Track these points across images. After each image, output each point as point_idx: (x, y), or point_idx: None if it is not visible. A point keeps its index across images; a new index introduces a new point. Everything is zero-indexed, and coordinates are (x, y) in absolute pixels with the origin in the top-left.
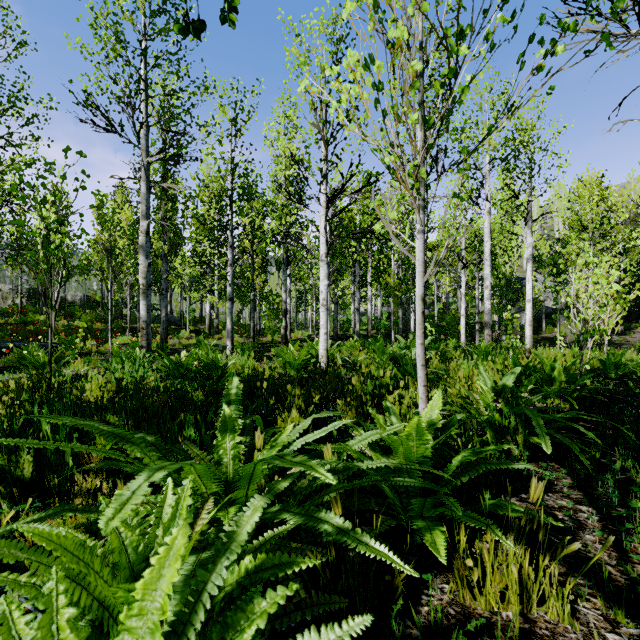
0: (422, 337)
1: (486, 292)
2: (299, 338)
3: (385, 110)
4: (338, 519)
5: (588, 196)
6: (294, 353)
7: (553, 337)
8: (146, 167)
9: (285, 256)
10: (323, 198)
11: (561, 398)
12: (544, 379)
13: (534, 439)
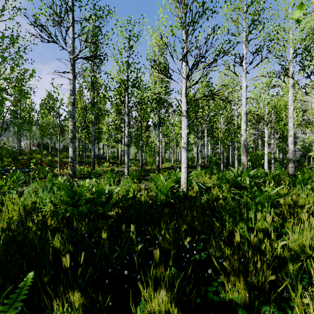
0: None
1: (290, 139)
2: (166, 167)
3: None
4: None
5: None
6: (163, 181)
7: None
8: (72, 63)
9: (158, 121)
10: (184, 72)
11: None
12: None
13: None
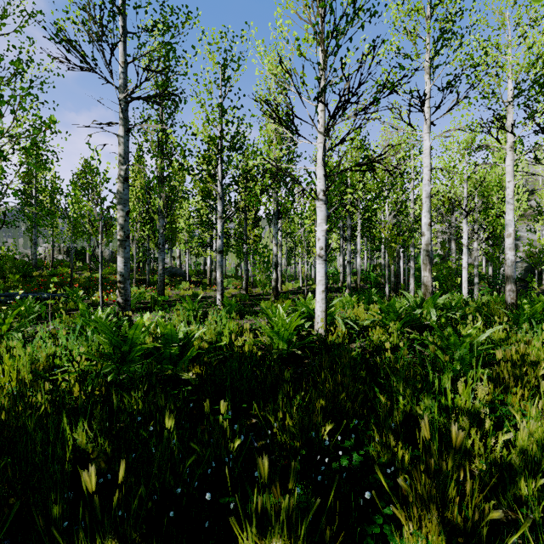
0: None
1: (508, 241)
2: (290, 290)
3: None
4: None
5: None
6: (284, 317)
7: None
8: (123, 107)
9: (276, 209)
10: (320, 122)
11: None
12: None
13: None
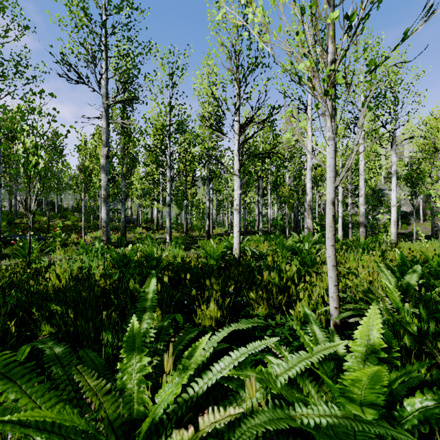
0: (333, 239)
1: (361, 199)
2: (218, 233)
3: (303, 8)
4: None
5: None
6: (214, 247)
7: (407, 233)
8: (106, 108)
9: (208, 174)
10: (236, 127)
11: None
12: (429, 273)
13: None
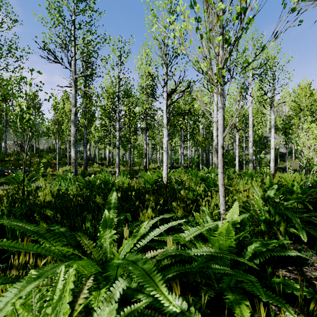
0: (222, 168)
1: (250, 144)
2: (153, 167)
3: (202, 34)
4: (176, 301)
5: (304, 93)
6: (150, 176)
7: (283, 167)
8: (74, 80)
9: (146, 126)
10: (165, 95)
11: (298, 202)
12: (287, 191)
13: (292, 230)
